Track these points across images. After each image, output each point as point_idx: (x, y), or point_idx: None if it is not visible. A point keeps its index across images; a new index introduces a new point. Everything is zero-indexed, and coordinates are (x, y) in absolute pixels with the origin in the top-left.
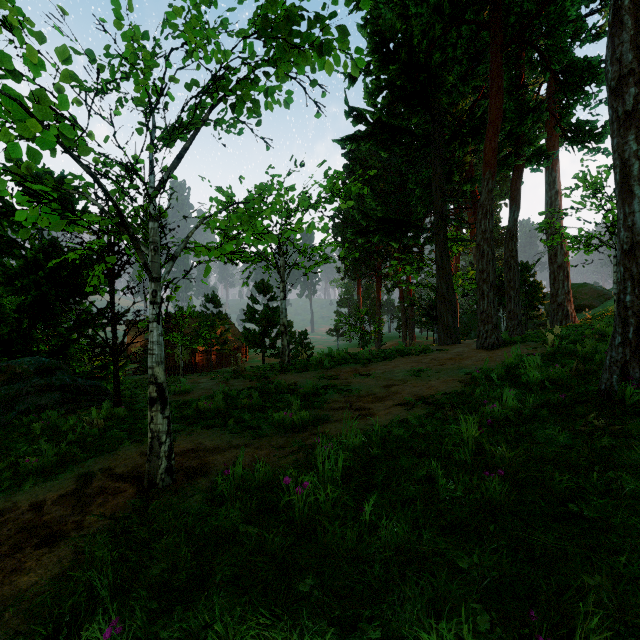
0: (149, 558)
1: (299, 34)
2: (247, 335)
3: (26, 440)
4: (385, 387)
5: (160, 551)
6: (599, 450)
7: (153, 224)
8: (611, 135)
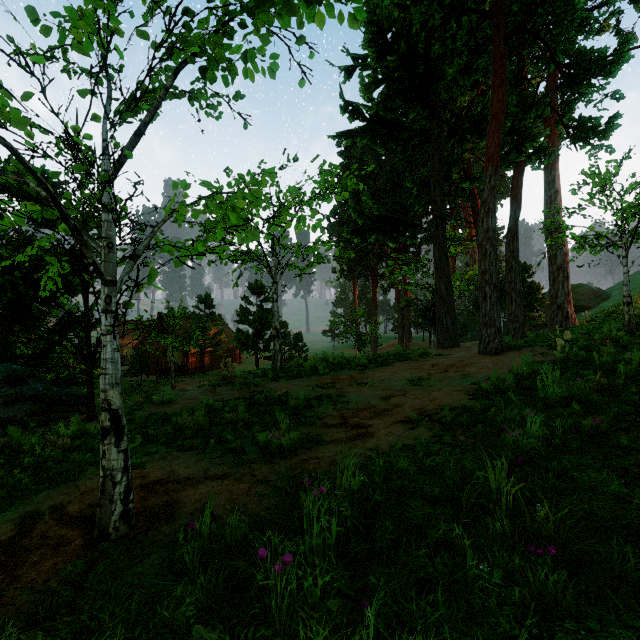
0: None
1: None
2: (240, 337)
3: None
4: (384, 398)
5: None
6: None
7: (107, 215)
8: None
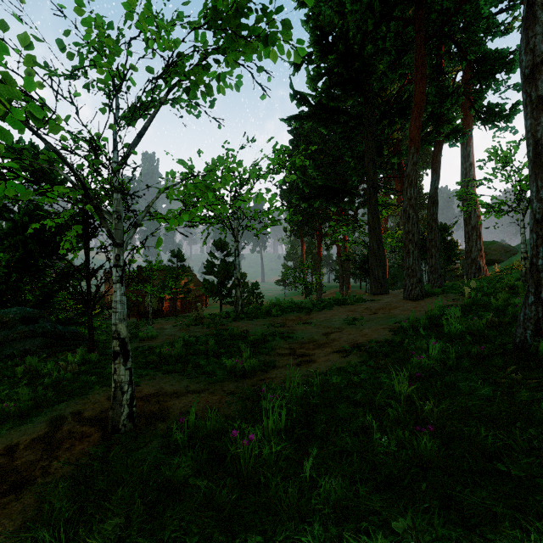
0: (105, 509)
1: (246, 24)
2: (207, 285)
3: (8, 383)
4: (325, 334)
5: (115, 503)
6: (518, 403)
7: (116, 195)
8: (525, 117)
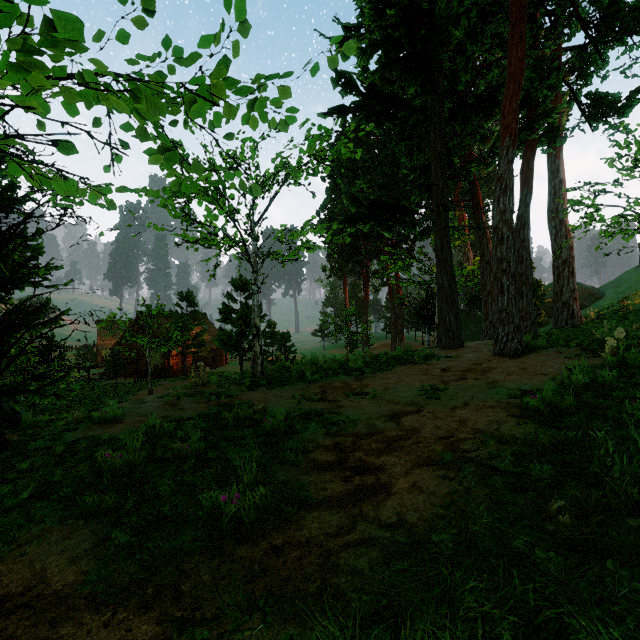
0: None
1: None
2: (223, 337)
3: None
4: (392, 417)
5: None
6: None
7: None
8: None
